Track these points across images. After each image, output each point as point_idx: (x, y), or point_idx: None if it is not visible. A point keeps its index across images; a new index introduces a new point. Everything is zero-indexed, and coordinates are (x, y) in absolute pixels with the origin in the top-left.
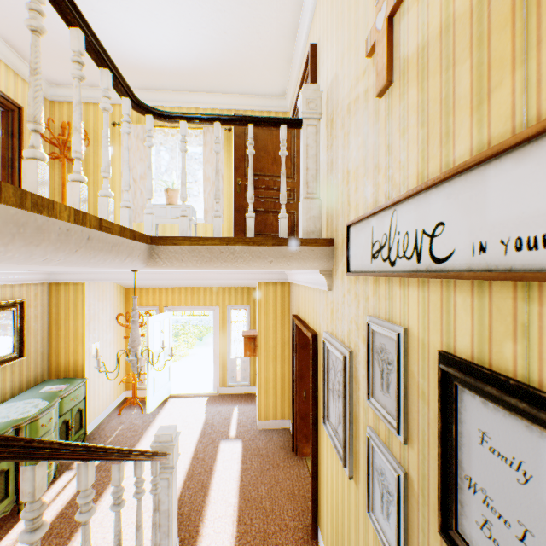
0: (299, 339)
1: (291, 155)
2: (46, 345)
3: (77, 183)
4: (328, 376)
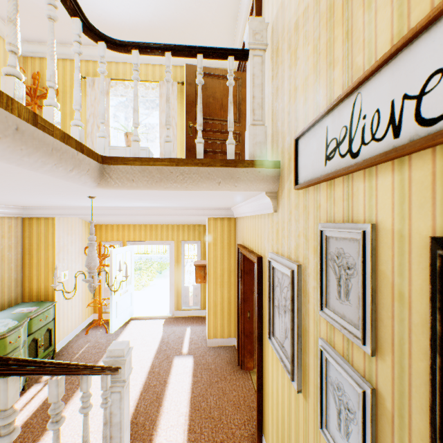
0: (244, 266)
1: (237, 102)
2: (20, 273)
3: (11, 78)
4: (273, 294)
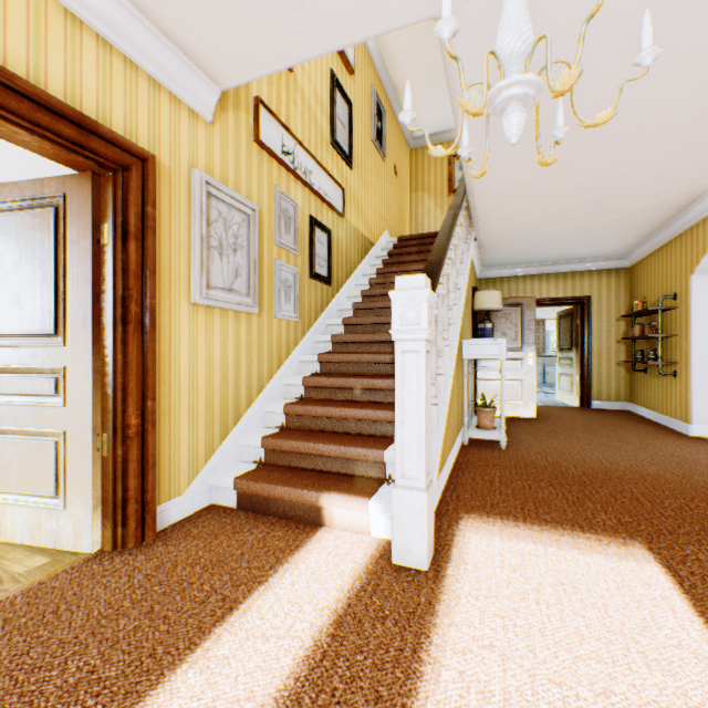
0: None
1: None
2: None
3: None
4: (208, 232)
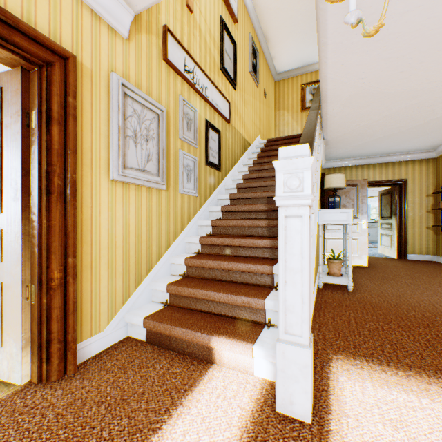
0: None
1: None
2: None
3: None
4: (124, 124)
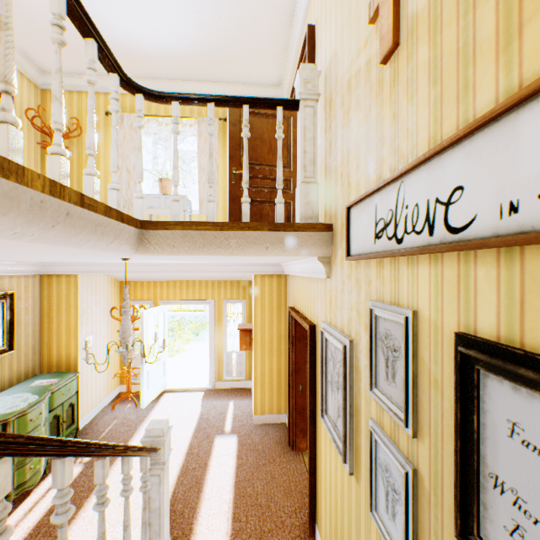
0: (296, 332)
1: (287, 144)
2: (37, 339)
3: (57, 157)
4: (326, 368)
